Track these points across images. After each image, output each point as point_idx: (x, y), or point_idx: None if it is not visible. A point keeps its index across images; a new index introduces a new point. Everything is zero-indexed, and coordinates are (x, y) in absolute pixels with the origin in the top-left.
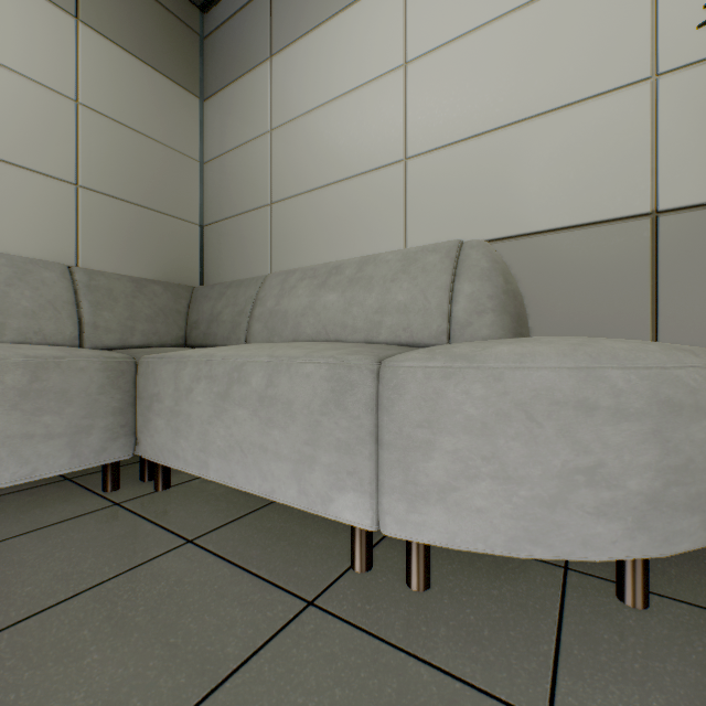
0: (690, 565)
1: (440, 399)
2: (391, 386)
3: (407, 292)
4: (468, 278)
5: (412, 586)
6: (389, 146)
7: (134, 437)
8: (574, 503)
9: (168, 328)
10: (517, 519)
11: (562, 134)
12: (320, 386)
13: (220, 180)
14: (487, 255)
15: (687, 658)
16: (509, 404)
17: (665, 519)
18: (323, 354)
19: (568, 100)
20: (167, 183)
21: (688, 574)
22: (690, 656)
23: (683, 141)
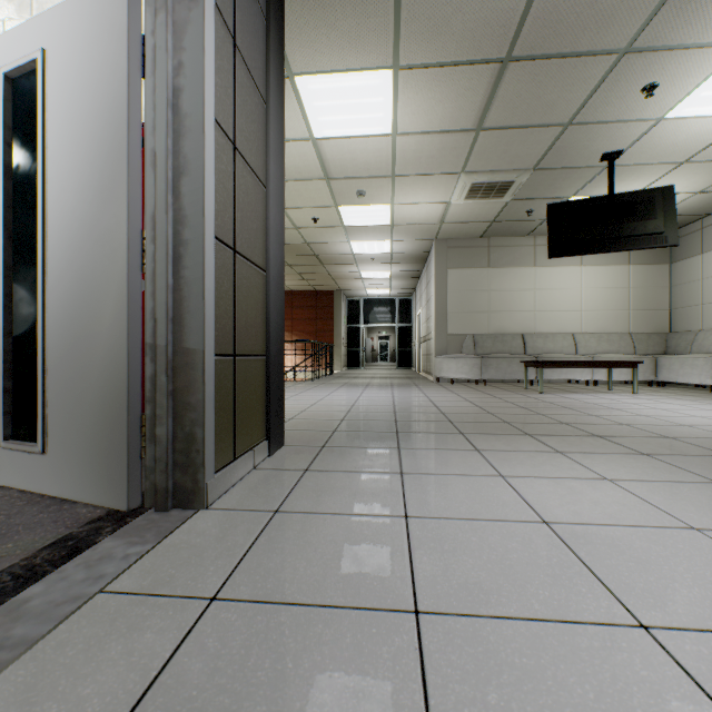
0: None
1: None
2: None
3: None
4: None
5: None
6: None
7: (655, 375)
8: None
9: (658, 349)
10: None
11: None
12: (702, 362)
13: (678, 294)
14: None
15: None
16: None
17: None
18: (703, 357)
19: None
20: (655, 300)
21: None
22: None
23: None
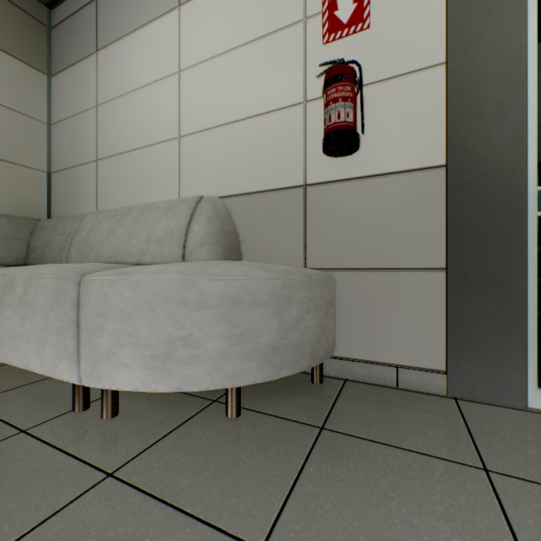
0: (290, 394)
1: (108, 299)
2: (84, 292)
3: (164, 230)
4: (198, 222)
5: (102, 417)
6: (170, 127)
7: None
8: (176, 357)
9: (9, 251)
10: (146, 368)
11: (262, 131)
12: (50, 293)
13: (62, 139)
14: (213, 207)
15: (228, 438)
16: (142, 301)
17: (231, 364)
18: (57, 272)
19: (265, 110)
20: (14, 139)
21: (283, 399)
22: (230, 437)
23: (318, 143)
